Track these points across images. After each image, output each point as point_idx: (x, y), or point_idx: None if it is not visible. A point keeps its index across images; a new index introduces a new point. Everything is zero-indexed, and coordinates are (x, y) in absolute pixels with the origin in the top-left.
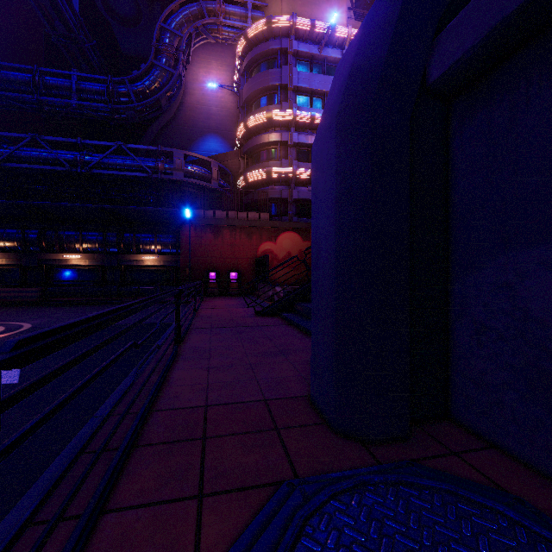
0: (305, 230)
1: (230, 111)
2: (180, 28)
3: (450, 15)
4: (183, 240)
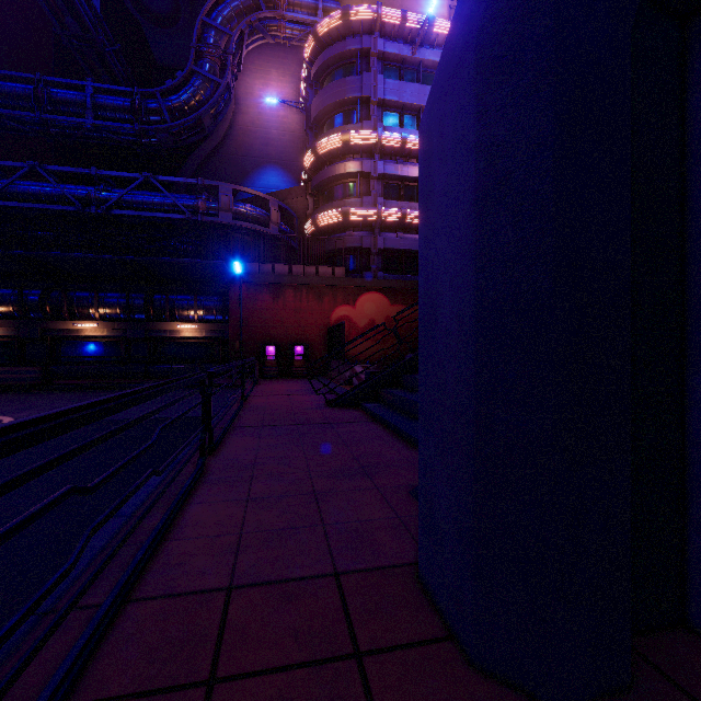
0: (394, 290)
1: (295, 135)
2: (229, 23)
3: None
4: (231, 303)
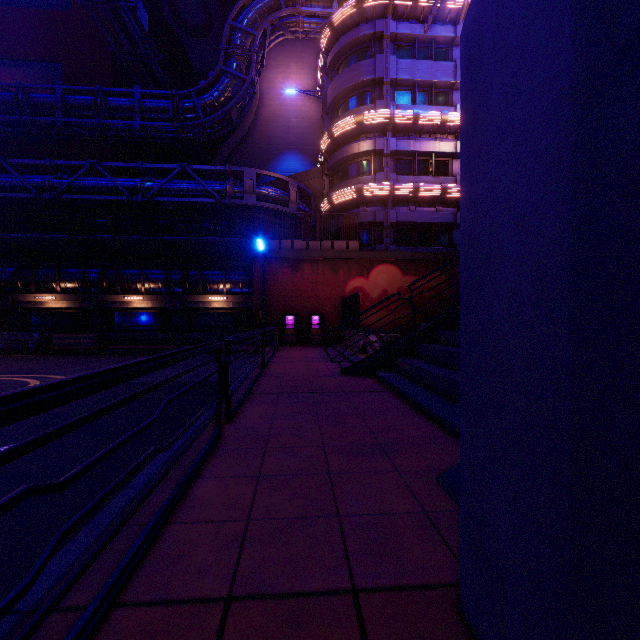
0: (406, 262)
1: (312, 122)
2: (253, 24)
3: None
4: (255, 277)
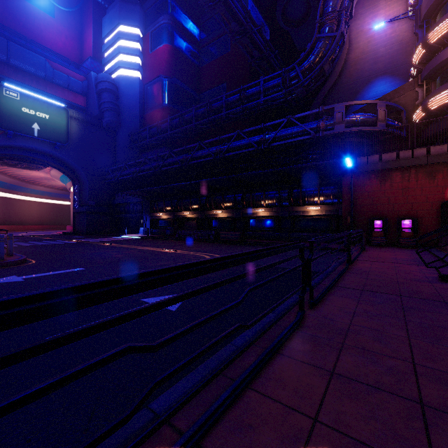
0: None
1: (403, 43)
2: None
3: None
4: (344, 189)
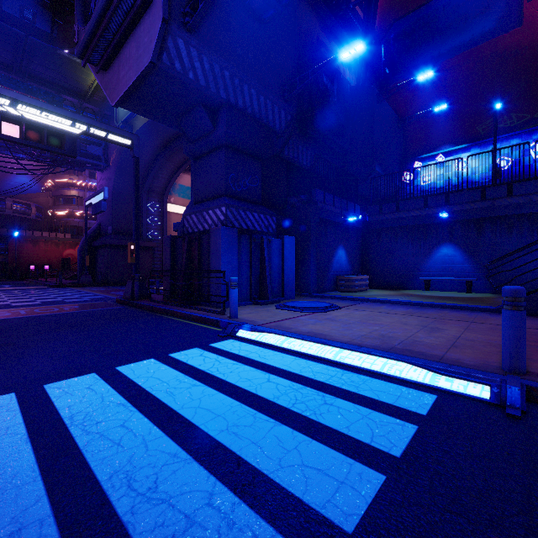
0: None
1: None
2: None
3: (95, 238)
4: (10, 247)
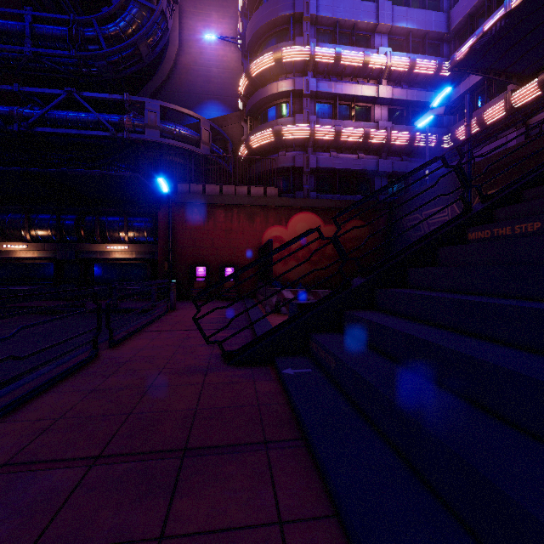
0: (327, 210)
1: (234, 72)
2: None
3: None
4: (161, 224)
